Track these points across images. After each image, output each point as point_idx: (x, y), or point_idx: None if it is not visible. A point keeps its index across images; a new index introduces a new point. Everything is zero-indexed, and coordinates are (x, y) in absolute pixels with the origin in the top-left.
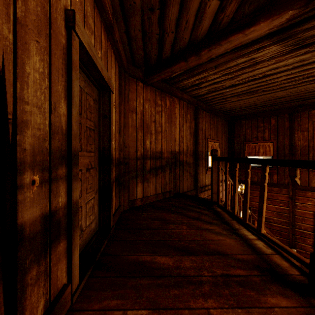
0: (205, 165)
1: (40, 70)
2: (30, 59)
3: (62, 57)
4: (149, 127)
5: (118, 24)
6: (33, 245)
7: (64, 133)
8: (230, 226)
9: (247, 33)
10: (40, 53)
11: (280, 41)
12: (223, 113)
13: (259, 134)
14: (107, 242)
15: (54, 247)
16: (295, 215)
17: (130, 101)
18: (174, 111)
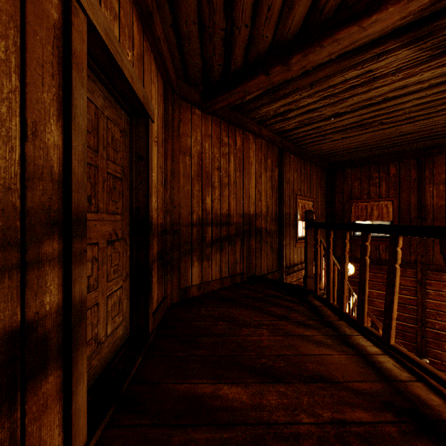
0: (293, 234)
1: None
2: None
3: (51, 42)
4: (211, 177)
5: (161, 13)
6: None
7: (57, 179)
8: (337, 330)
9: (366, 25)
10: None
11: (415, 41)
12: (320, 158)
13: (371, 188)
14: (141, 360)
15: (34, 387)
16: (425, 308)
17: (181, 137)
18: (248, 154)
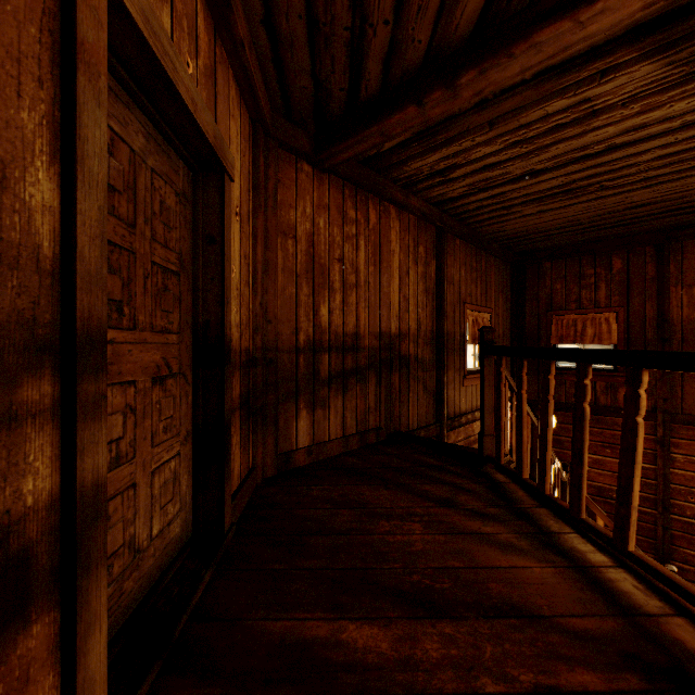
0: (460, 366)
1: None
2: None
3: (38, 21)
4: (328, 273)
5: None
6: None
7: (50, 269)
8: (536, 524)
9: (585, 18)
10: None
11: (663, 48)
12: (501, 244)
13: (583, 292)
14: (211, 577)
15: (0, 649)
16: (670, 482)
17: (279, 208)
18: (388, 238)
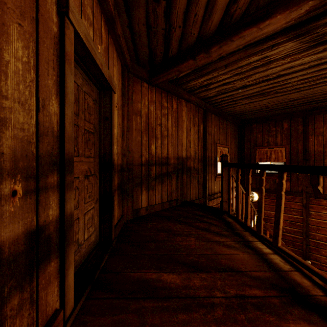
0: (214, 172)
1: (24, 59)
2: (10, 45)
3: (53, 47)
4: (155, 131)
5: (120, 18)
6: (14, 268)
7: (56, 135)
8: (243, 238)
9: (262, 27)
10: (23, 39)
11: (297, 36)
12: (233, 116)
13: (270, 138)
14: (107, 257)
15: (43, 268)
16: (309, 224)
17: (134, 102)
18: (181, 114)
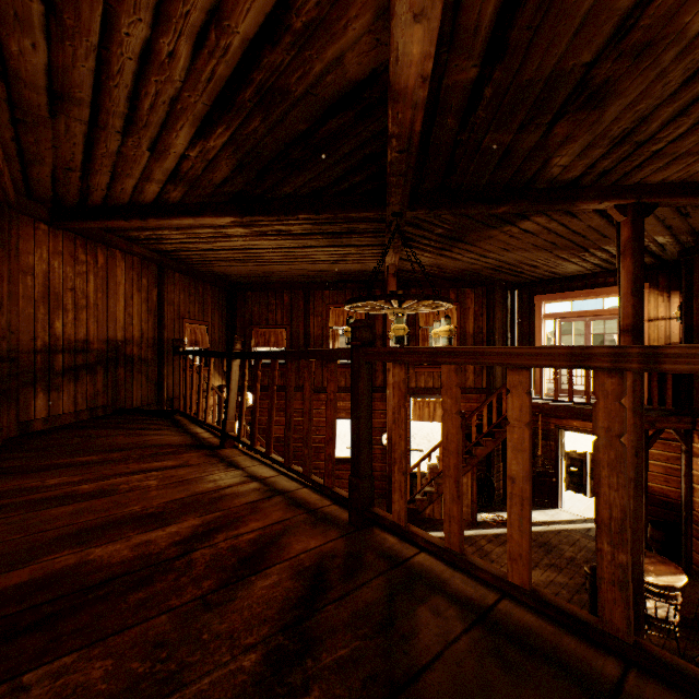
0: None
1: None
2: None
3: None
4: (63, 298)
5: (9, 163)
6: None
7: None
8: (185, 428)
9: (198, 220)
10: None
11: (244, 226)
12: (216, 277)
13: (270, 315)
14: None
15: None
16: None
17: (21, 254)
18: (115, 273)
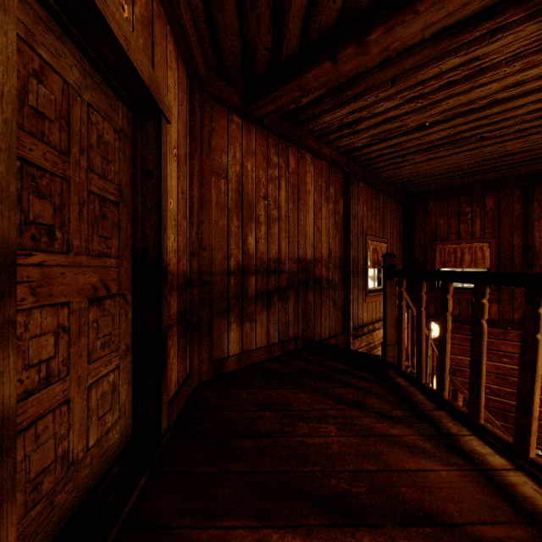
0: (362, 286)
1: None
2: None
3: None
4: (255, 208)
5: None
6: None
7: None
8: (437, 426)
9: None
10: None
11: None
12: (395, 187)
13: (462, 226)
14: (146, 481)
15: None
16: None
17: (213, 152)
18: (304, 180)
